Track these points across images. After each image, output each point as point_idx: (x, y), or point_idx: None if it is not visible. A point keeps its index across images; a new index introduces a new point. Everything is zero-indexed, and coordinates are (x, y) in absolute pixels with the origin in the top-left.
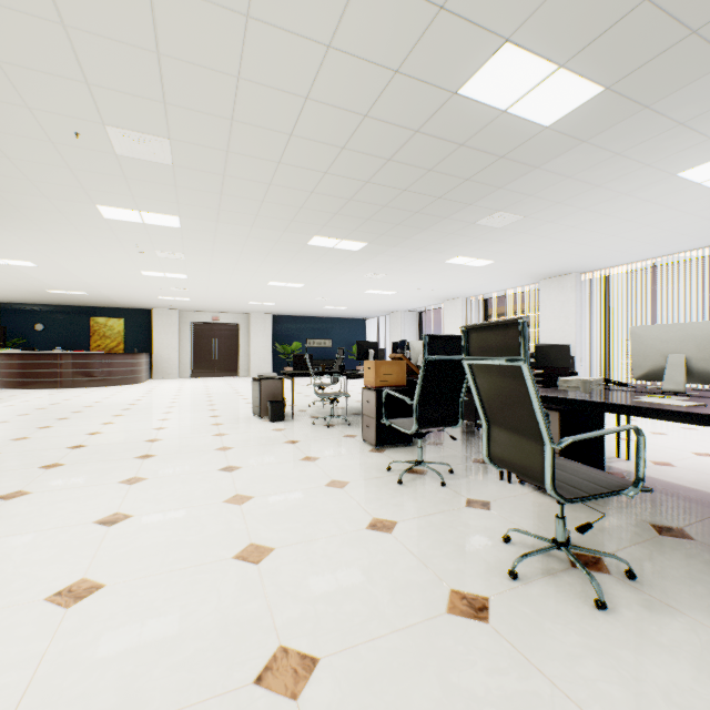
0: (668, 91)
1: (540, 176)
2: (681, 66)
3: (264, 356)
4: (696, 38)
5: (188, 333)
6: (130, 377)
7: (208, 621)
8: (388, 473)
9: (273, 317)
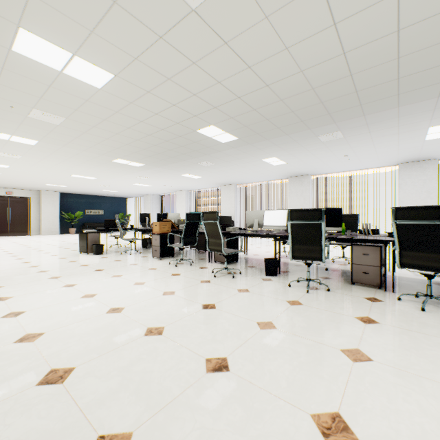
0: (254, 142)
1: (221, 154)
2: (256, 138)
3: (53, 221)
4: (258, 134)
5: None
6: None
7: (141, 292)
8: (170, 264)
9: (60, 194)
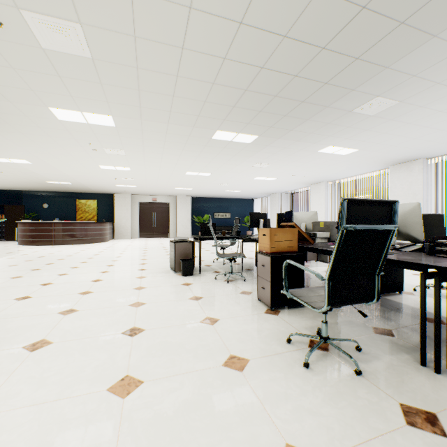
0: None
1: (433, 49)
2: None
3: (185, 224)
4: None
5: (136, 209)
6: (98, 238)
7: None
8: (289, 346)
9: (191, 198)
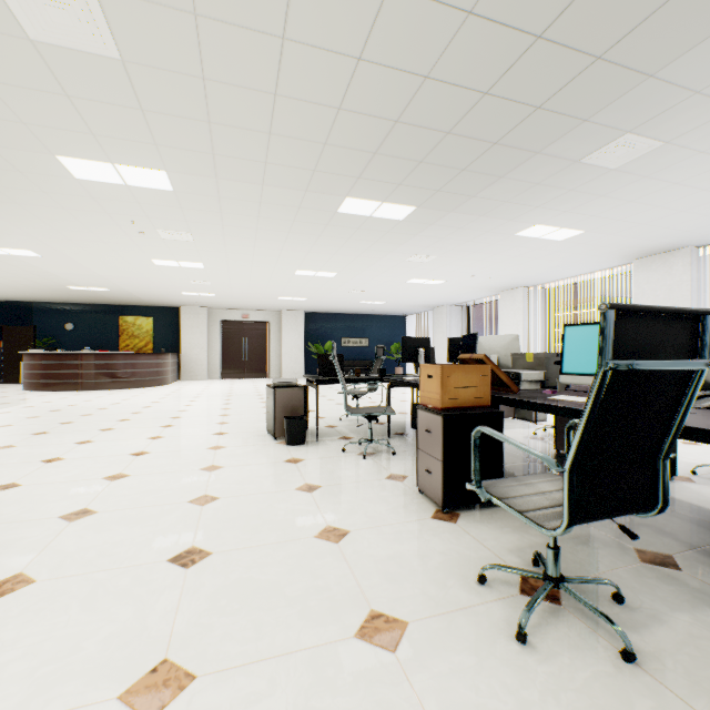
0: None
1: None
2: None
3: (296, 356)
4: None
5: (217, 332)
6: (153, 379)
7: None
8: (483, 591)
9: (305, 315)
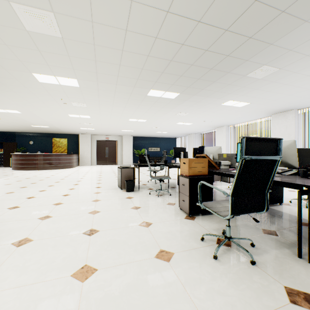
0: None
1: (305, 30)
2: None
3: (129, 155)
4: None
5: (95, 145)
6: (68, 165)
7: None
8: (202, 243)
9: (133, 137)
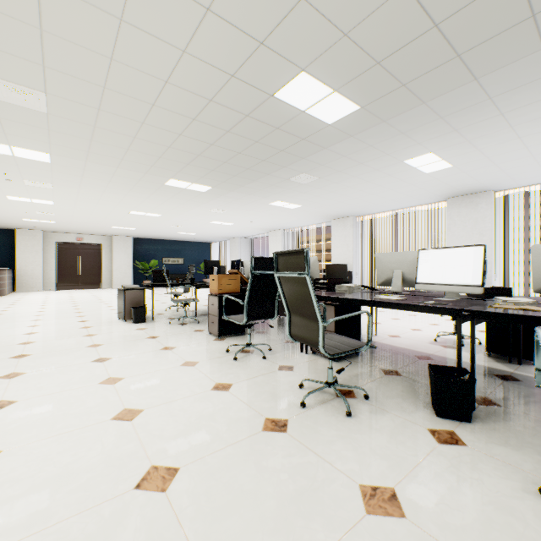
0: (394, 114)
1: (328, 154)
2: (399, 102)
3: (125, 271)
4: (405, 88)
5: (52, 251)
6: None
7: (95, 460)
8: (227, 353)
9: (133, 240)
